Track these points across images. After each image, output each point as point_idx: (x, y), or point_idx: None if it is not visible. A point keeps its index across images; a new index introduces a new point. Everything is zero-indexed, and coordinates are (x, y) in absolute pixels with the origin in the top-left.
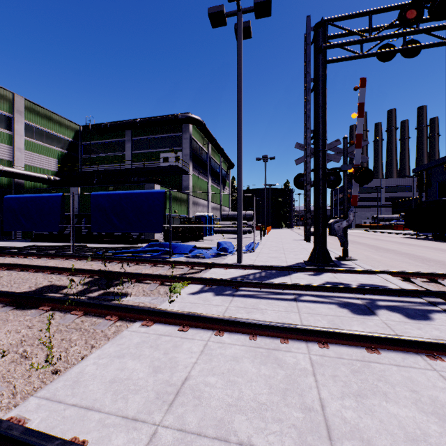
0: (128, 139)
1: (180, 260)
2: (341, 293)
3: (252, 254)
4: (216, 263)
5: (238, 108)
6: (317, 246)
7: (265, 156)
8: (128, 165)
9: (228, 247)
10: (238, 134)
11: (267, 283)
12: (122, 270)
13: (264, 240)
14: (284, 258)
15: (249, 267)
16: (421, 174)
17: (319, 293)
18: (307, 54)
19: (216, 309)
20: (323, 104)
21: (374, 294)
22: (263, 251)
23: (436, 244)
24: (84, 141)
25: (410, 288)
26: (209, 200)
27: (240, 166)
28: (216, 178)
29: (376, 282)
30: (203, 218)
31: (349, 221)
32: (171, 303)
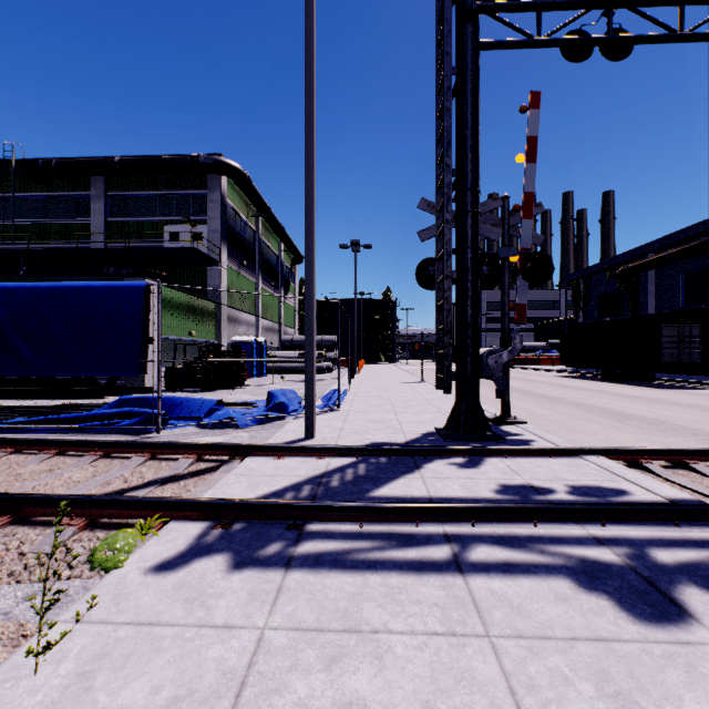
0: (98, 194)
1: (181, 434)
2: (554, 525)
3: (335, 416)
4: (256, 446)
5: (307, 112)
6: (463, 400)
7: (355, 242)
8: (98, 244)
9: (290, 400)
10: (307, 167)
11: (376, 508)
12: (5, 475)
13: (355, 385)
14: (398, 424)
15: (331, 452)
16: (577, 284)
17: (505, 530)
18: (446, 16)
19: (220, 652)
20: (473, 121)
21: (622, 521)
22: (356, 407)
23: (610, 386)
24: (1, 192)
25: (675, 496)
26: (259, 314)
27: (311, 236)
28: (272, 277)
29: (597, 479)
30: (246, 346)
31: (514, 352)
32: (45, 652)
